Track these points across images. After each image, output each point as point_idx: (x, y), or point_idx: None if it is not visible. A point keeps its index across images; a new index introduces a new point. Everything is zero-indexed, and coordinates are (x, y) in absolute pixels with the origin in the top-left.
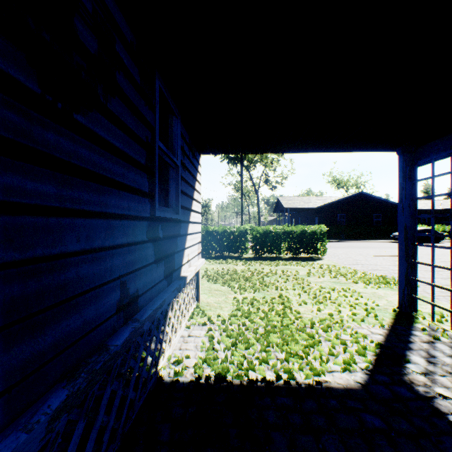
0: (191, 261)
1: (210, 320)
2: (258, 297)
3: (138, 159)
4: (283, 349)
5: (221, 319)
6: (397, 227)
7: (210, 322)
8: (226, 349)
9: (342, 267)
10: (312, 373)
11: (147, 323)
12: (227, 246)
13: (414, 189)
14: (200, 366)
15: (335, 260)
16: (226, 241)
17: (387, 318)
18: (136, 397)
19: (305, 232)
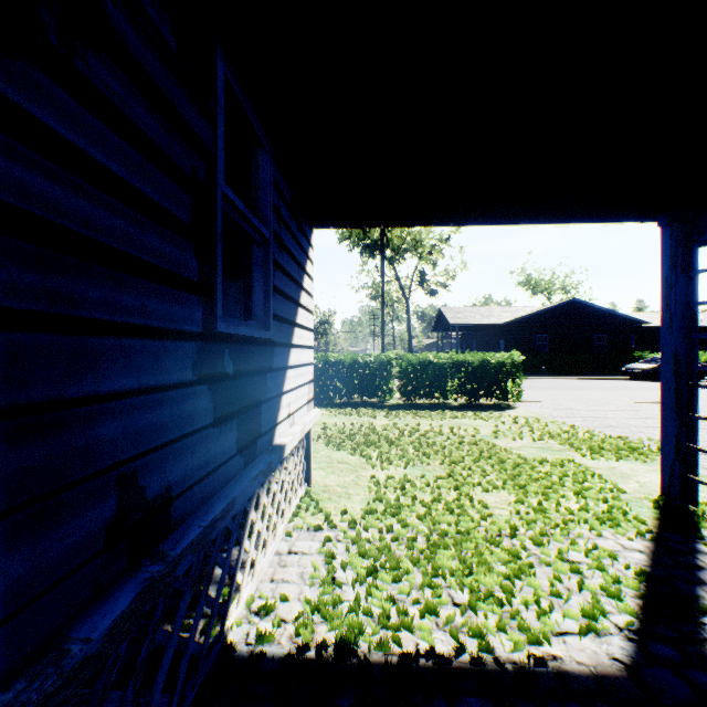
0: (295, 415)
1: (328, 520)
2: (412, 476)
3: (170, 209)
4: (464, 583)
5: (348, 519)
6: (632, 356)
7: (329, 524)
8: (357, 582)
9: (550, 421)
10: (525, 639)
11: (189, 559)
12: (358, 387)
13: (693, 287)
14: (308, 620)
15: (536, 410)
16: (357, 377)
17: (646, 518)
18: (171, 706)
19: (487, 364)
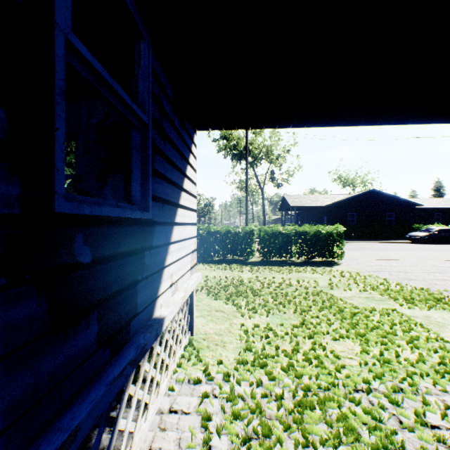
0: (178, 282)
1: (206, 372)
2: (273, 324)
3: None
4: None
5: (223, 370)
6: (412, 227)
7: (207, 377)
8: None
9: (367, 275)
10: None
11: None
12: (230, 249)
13: None
14: None
15: (355, 266)
16: (230, 243)
17: None
18: None
19: (319, 233)
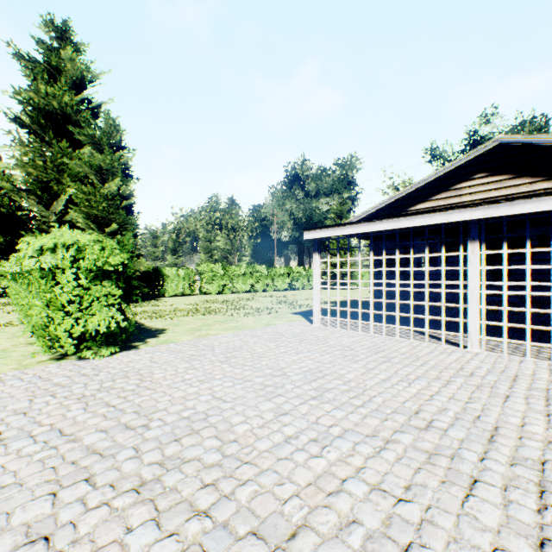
0: None
1: None
2: None
3: None
4: None
5: None
6: None
7: None
8: None
9: None
10: None
11: None
12: None
13: None
14: None
15: None
16: None
17: None
18: None
19: None
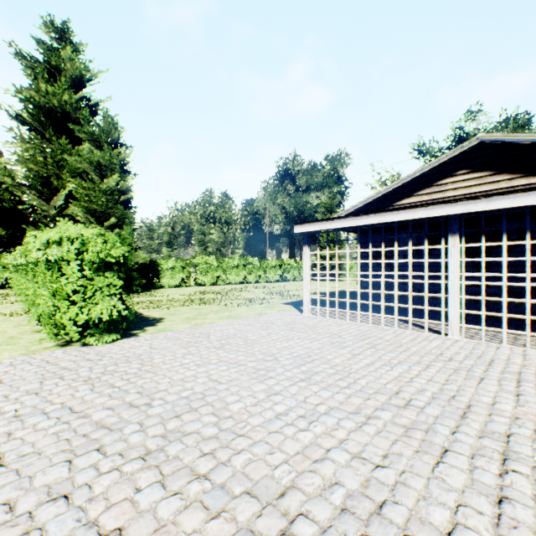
0: None
1: None
2: None
3: None
4: None
5: None
6: None
7: None
8: None
9: None
10: None
11: None
12: None
13: None
14: None
15: None
16: None
17: None
18: None
19: None
